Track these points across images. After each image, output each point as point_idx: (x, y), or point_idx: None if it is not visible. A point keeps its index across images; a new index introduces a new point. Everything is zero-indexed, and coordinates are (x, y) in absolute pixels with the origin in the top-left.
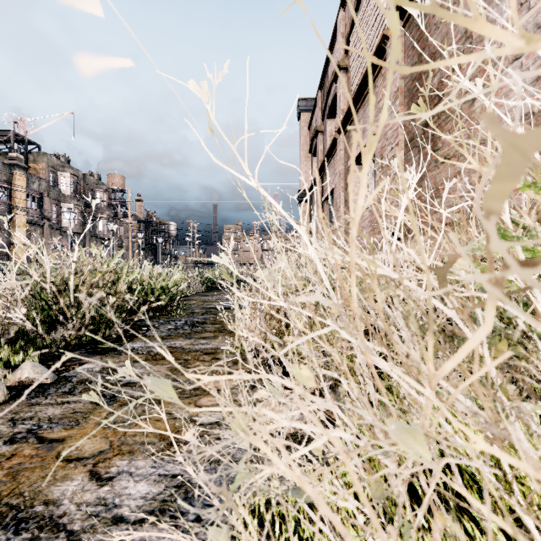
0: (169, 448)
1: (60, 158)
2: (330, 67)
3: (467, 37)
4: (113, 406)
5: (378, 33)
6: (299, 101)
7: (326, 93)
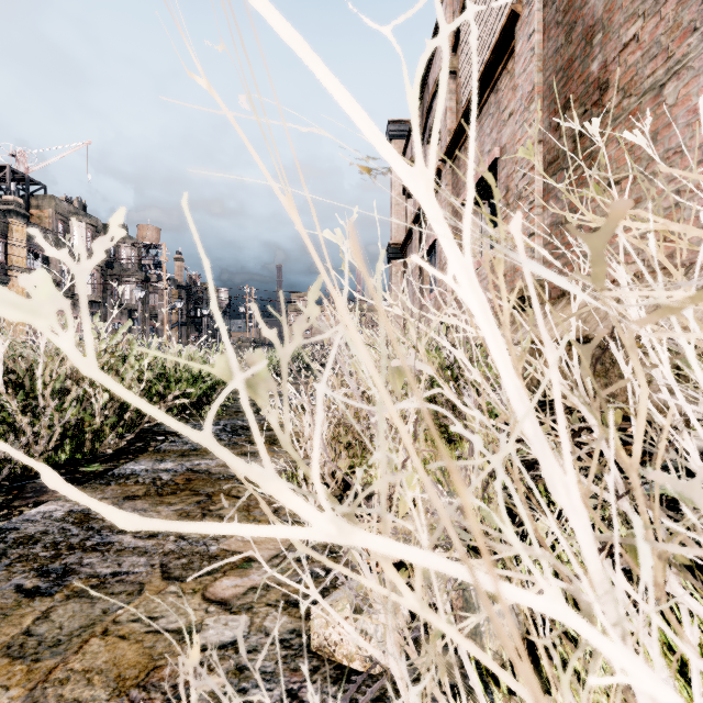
0: None
1: (73, 203)
2: (431, 74)
3: None
4: (53, 598)
5: (501, 15)
6: (389, 123)
7: (426, 110)
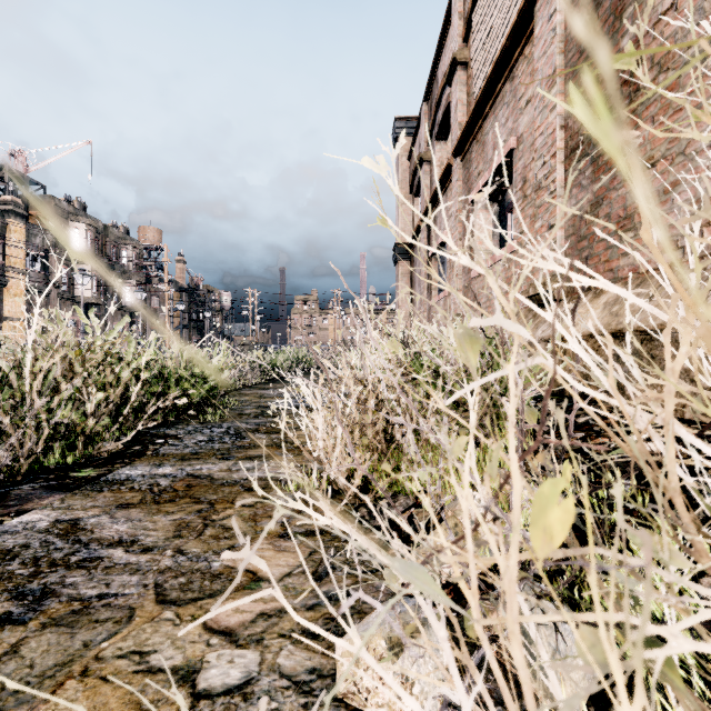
0: None
1: (73, 204)
2: (440, 67)
3: None
4: (26, 627)
5: None
6: (396, 120)
7: (435, 104)
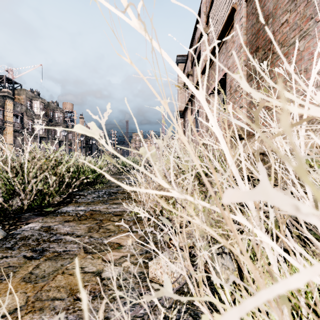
0: (74, 304)
1: (34, 92)
2: (196, 34)
3: (293, 0)
4: (40, 260)
5: (228, 9)
6: (177, 56)
7: (194, 50)
